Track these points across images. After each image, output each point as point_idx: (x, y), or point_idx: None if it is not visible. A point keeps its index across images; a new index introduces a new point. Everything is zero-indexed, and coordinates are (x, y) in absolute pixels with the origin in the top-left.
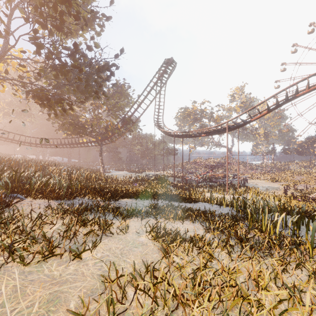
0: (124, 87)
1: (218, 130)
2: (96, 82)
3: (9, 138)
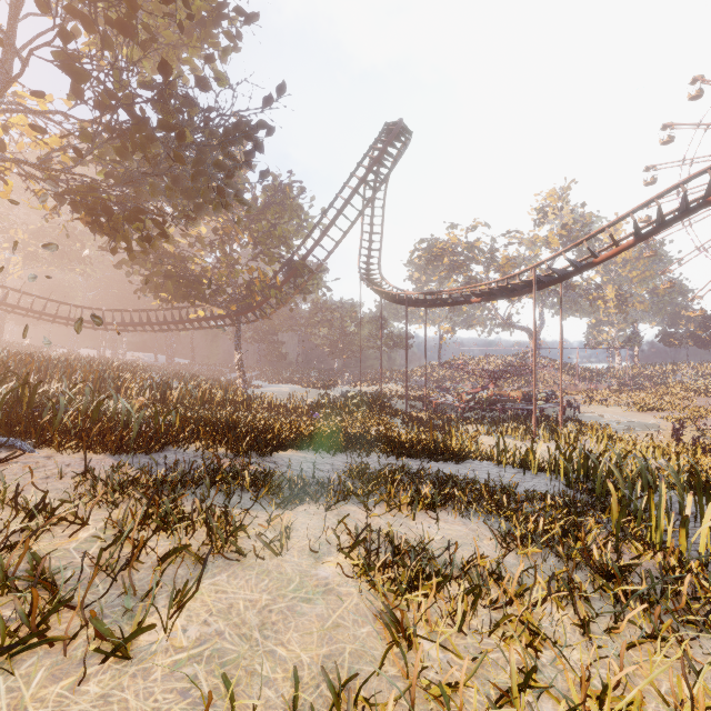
0: (291, 191)
1: (511, 288)
2: (219, 167)
3: (34, 311)
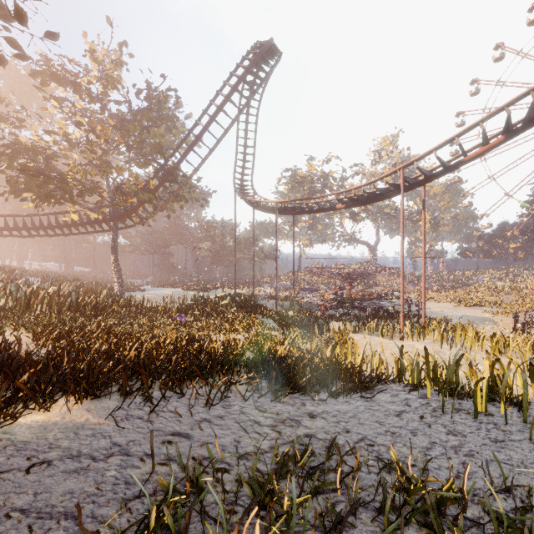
0: (166, 101)
1: (375, 193)
2: None
3: None
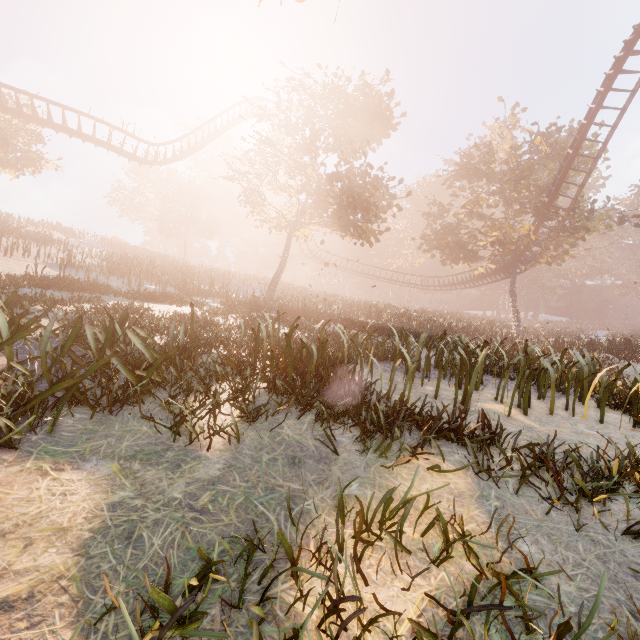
0: (551, 137)
1: None
2: (351, 197)
3: (404, 282)
